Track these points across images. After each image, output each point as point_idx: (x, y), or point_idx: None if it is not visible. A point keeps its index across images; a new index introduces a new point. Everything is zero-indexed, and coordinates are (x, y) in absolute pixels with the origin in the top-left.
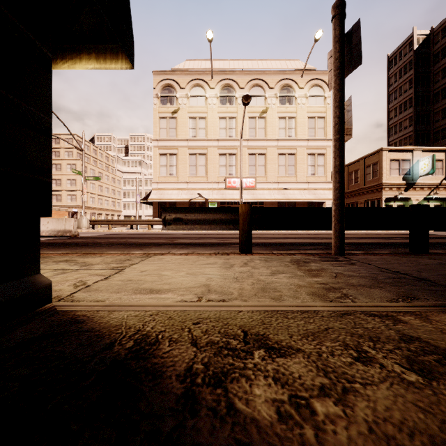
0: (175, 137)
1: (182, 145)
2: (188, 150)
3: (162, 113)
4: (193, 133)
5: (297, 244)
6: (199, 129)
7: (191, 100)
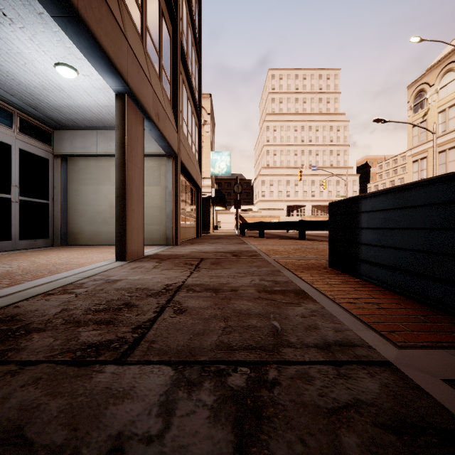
0: (425, 140)
1: (432, 146)
2: (437, 149)
3: (414, 122)
4: (442, 128)
5: (282, 237)
6: (449, 120)
7: (440, 92)
